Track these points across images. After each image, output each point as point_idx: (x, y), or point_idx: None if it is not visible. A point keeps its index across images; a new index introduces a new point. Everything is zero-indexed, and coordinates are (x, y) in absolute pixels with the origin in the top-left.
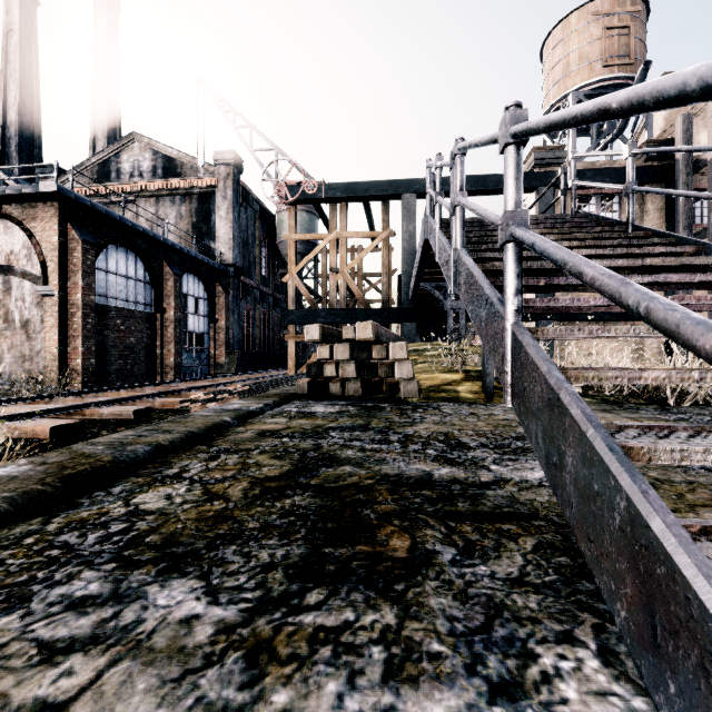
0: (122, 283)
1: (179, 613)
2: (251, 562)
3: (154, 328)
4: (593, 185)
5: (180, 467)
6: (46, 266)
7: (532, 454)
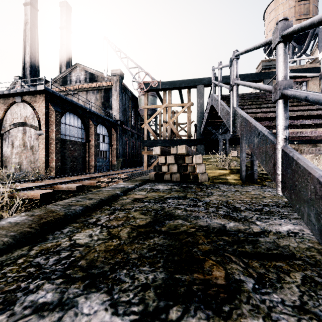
0: (72, 129)
1: (95, 321)
2: (135, 282)
3: (85, 149)
4: (300, 74)
5: (96, 218)
6: (40, 122)
7: (277, 215)
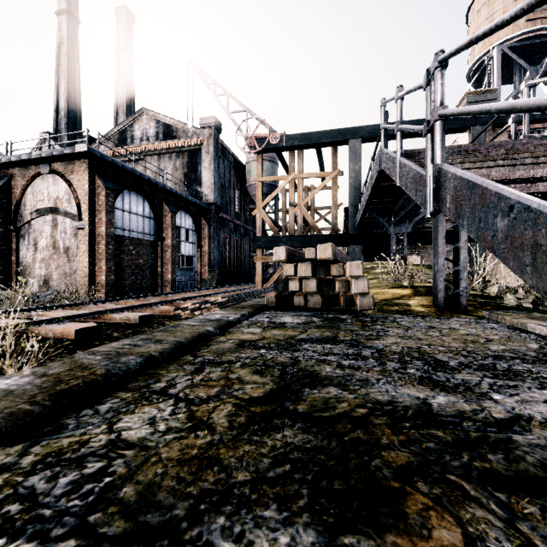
0: (134, 218)
1: None
2: None
3: (156, 252)
4: None
5: (167, 381)
6: (80, 207)
7: (529, 379)
